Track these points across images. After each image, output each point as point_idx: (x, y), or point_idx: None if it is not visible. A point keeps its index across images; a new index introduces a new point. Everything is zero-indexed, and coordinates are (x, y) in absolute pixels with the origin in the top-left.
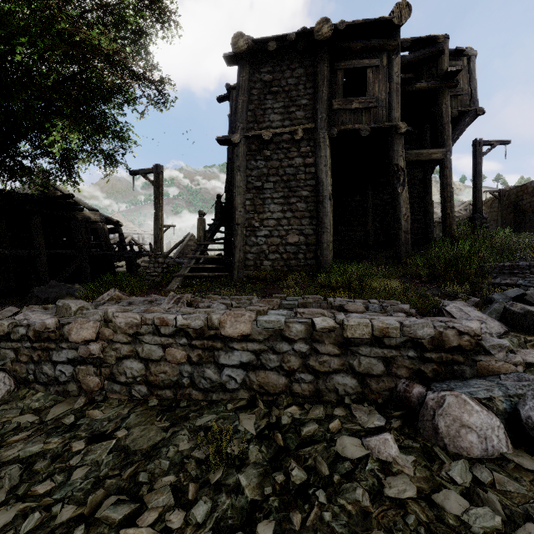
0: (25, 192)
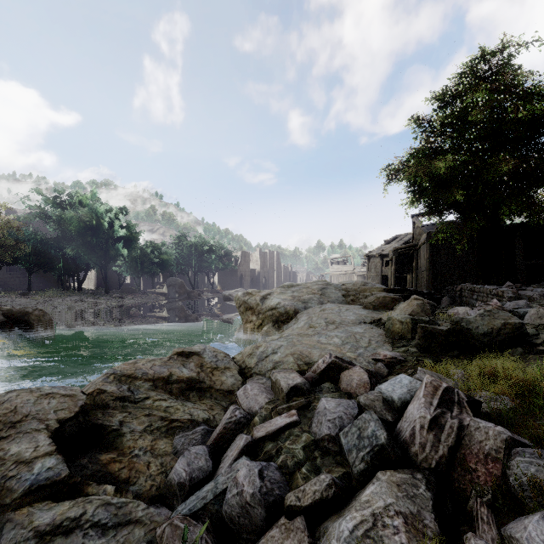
0: None
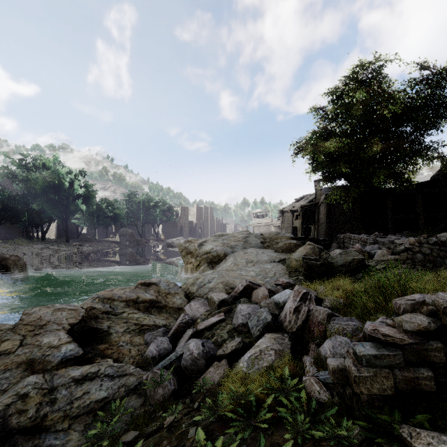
0: (431, 177)
